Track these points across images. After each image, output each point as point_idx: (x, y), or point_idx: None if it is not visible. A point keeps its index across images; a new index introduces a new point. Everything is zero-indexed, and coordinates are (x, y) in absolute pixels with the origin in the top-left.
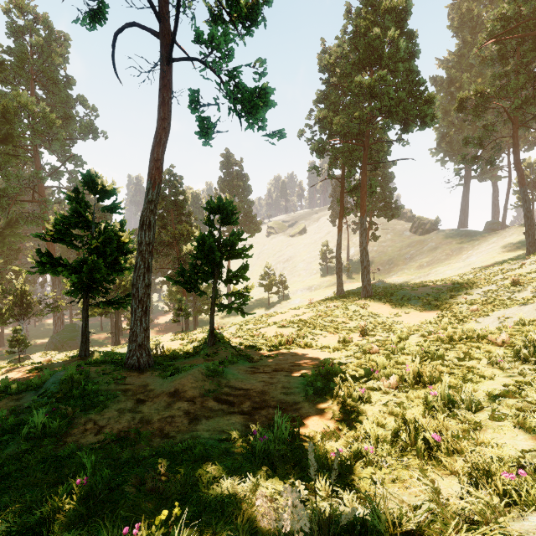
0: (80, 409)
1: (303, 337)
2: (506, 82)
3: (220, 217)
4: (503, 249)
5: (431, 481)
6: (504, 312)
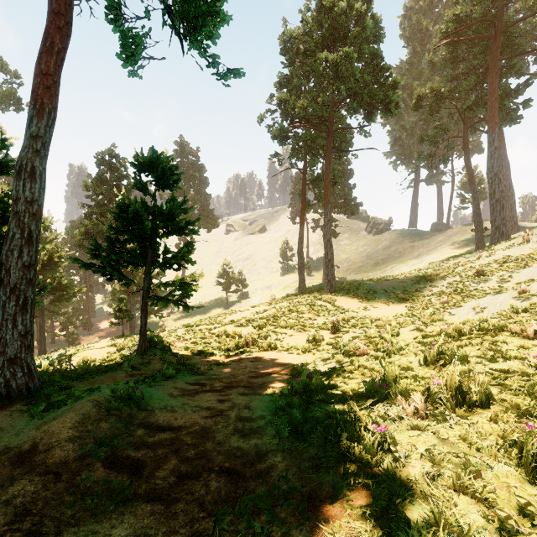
0: None
1: (265, 336)
2: (457, 84)
3: (153, 175)
4: (451, 246)
5: None
6: (478, 302)
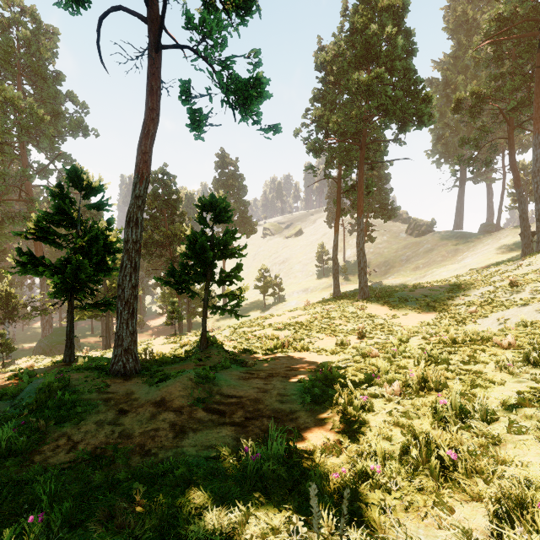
0: (55, 422)
1: (300, 339)
2: (502, 83)
3: (213, 214)
4: (498, 250)
5: (450, 510)
6: (503, 314)
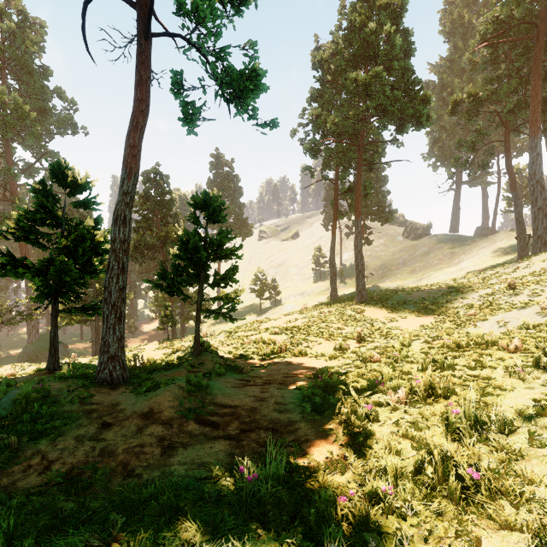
0: (29, 438)
1: (297, 344)
2: (498, 86)
3: (206, 213)
4: (494, 253)
5: (477, 540)
6: (503, 316)
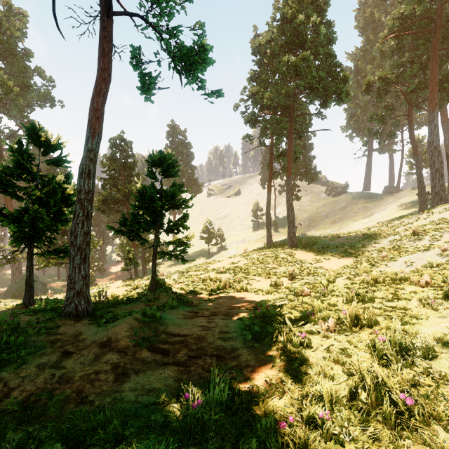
0: None
1: (239, 281)
2: (403, 70)
3: (161, 169)
4: (399, 207)
5: None
6: (409, 257)
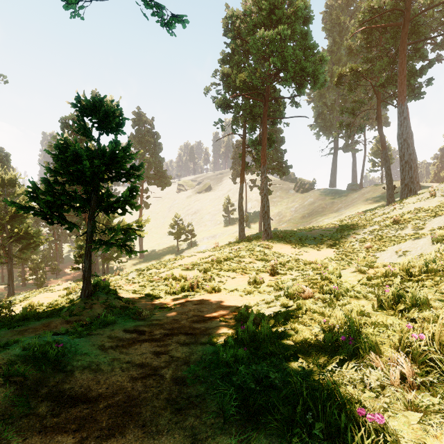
0: None
1: (210, 279)
2: (371, 65)
3: (95, 117)
4: (365, 202)
5: None
6: (400, 247)
